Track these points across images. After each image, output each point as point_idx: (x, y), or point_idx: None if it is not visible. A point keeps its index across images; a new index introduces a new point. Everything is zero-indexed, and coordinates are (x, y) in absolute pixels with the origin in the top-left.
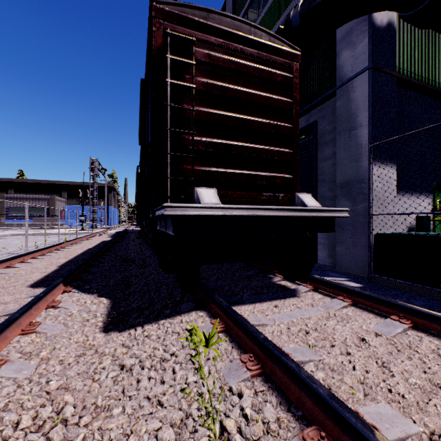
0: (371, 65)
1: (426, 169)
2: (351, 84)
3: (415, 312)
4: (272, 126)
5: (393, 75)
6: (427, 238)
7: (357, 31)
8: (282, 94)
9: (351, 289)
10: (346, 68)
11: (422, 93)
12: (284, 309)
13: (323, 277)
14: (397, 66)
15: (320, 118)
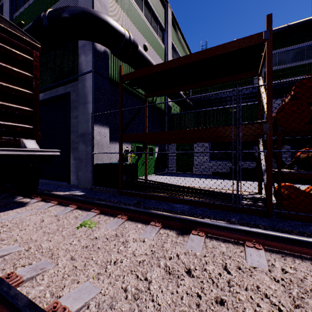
0: (94, 70)
1: (128, 131)
2: (85, 77)
3: (80, 201)
4: (13, 89)
5: (108, 79)
6: (112, 165)
7: (88, 47)
8: (24, 69)
9: (59, 195)
10: (83, 66)
11: (125, 92)
12: (4, 216)
13: (66, 192)
14: (112, 75)
15: (72, 91)
